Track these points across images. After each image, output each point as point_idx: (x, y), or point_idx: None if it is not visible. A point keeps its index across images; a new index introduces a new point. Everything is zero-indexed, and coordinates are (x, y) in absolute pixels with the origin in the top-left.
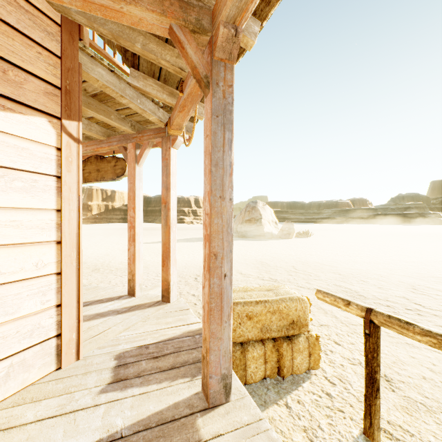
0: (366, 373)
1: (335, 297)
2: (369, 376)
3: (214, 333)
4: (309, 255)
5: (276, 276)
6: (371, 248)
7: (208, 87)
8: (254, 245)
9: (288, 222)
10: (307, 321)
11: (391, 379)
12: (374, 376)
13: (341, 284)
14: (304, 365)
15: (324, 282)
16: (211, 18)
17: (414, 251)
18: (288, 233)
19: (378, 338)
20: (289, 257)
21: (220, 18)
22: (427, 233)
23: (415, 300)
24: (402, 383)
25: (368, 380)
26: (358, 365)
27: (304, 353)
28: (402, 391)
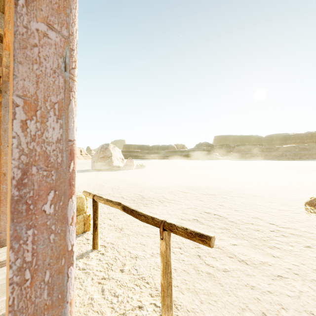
0: (93, 222)
1: (88, 192)
2: (94, 223)
3: (3, 212)
4: (134, 179)
5: (103, 192)
6: (172, 173)
7: (1, 92)
8: (103, 174)
9: (130, 159)
10: (84, 208)
11: (123, 228)
12: (95, 222)
13: (138, 193)
14: (80, 229)
15: (129, 193)
16: (1, 60)
17: (191, 174)
18: (130, 165)
19: (96, 206)
20: (120, 181)
21: (3, 64)
22: (207, 164)
23: (166, 196)
24: (127, 229)
25: (93, 225)
26: (113, 226)
27: (80, 224)
28: (124, 231)
